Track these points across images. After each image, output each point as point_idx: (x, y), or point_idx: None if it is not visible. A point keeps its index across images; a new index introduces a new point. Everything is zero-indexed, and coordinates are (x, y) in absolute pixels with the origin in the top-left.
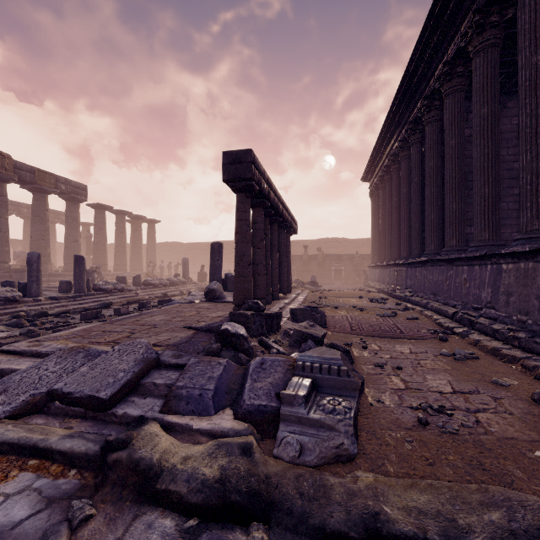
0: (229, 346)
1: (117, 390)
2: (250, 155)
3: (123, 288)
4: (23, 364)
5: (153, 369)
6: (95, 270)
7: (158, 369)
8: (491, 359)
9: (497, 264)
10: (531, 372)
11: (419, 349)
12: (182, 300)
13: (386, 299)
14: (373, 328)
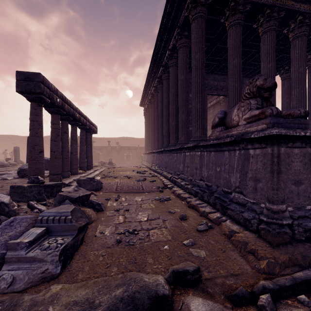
0: None
1: None
2: (39, 77)
3: None
4: None
5: None
6: None
7: None
8: (176, 199)
9: (184, 152)
10: (188, 204)
11: (147, 198)
12: None
13: (146, 171)
14: (128, 188)
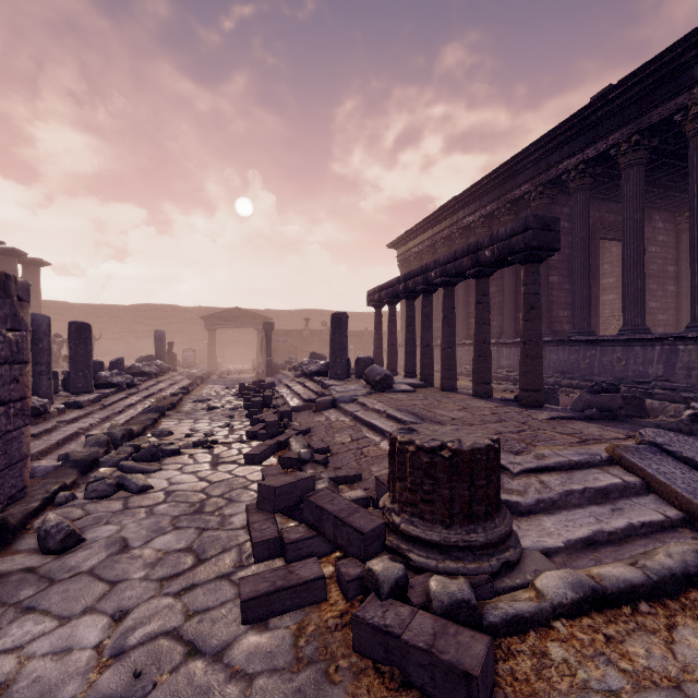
0: None
1: None
2: (558, 224)
3: (133, 381)
4: (598, 477)
5: None
6: None
7: None
8: None
9: (670, 345)
10: None
11: None
12: (340, 393)
13: None
14: None
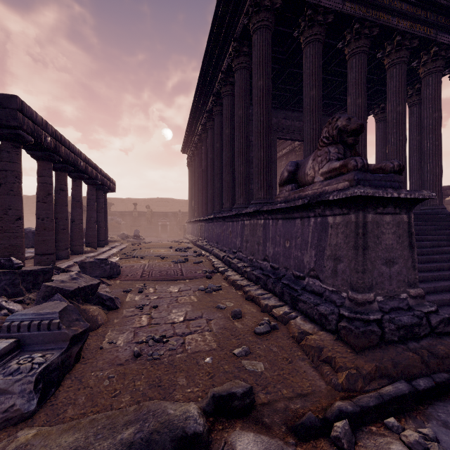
0: None
1: None
2: (14, 102)
3: None
4: None
5: None
6: None
7: None
8: (230, 288)
9: (243, 221)
10: (245, 295)
11: (187, 287)
12: None
13: (190, 248)
14: (161, 273)
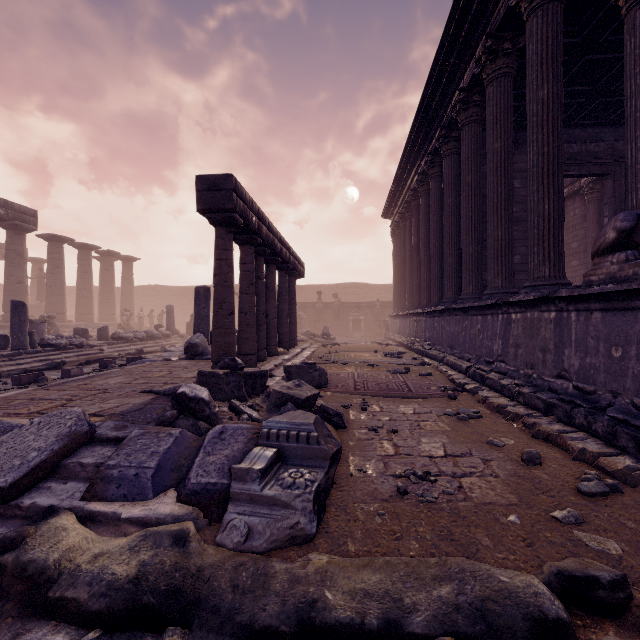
0: (187, 413)
1: (23, 474)
2: (230, 181)
3: (82, 343)
4: None
5: (85, 446)
6: (45, 320)
7: (91, 445)
8: (495, 417)
9: (507, 314)
10: (530, 430)
11: (424, 409)
12: (156, 358)
13: (403, 353)
14: (379, 387)
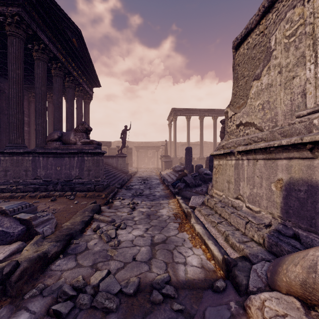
0: None
1: None
2: None
3: None
4: None
5: None
6: None
7: None
8: (13, 199)
9: None
10: (35, 197)
11: None
12: None
13: None
14: None
